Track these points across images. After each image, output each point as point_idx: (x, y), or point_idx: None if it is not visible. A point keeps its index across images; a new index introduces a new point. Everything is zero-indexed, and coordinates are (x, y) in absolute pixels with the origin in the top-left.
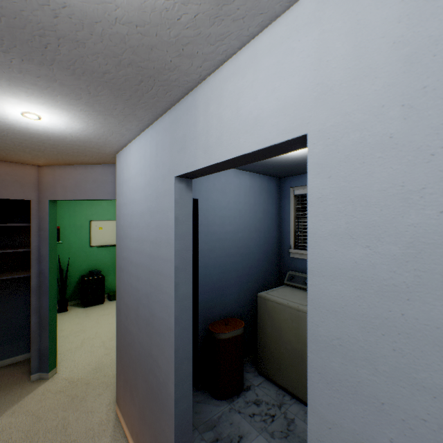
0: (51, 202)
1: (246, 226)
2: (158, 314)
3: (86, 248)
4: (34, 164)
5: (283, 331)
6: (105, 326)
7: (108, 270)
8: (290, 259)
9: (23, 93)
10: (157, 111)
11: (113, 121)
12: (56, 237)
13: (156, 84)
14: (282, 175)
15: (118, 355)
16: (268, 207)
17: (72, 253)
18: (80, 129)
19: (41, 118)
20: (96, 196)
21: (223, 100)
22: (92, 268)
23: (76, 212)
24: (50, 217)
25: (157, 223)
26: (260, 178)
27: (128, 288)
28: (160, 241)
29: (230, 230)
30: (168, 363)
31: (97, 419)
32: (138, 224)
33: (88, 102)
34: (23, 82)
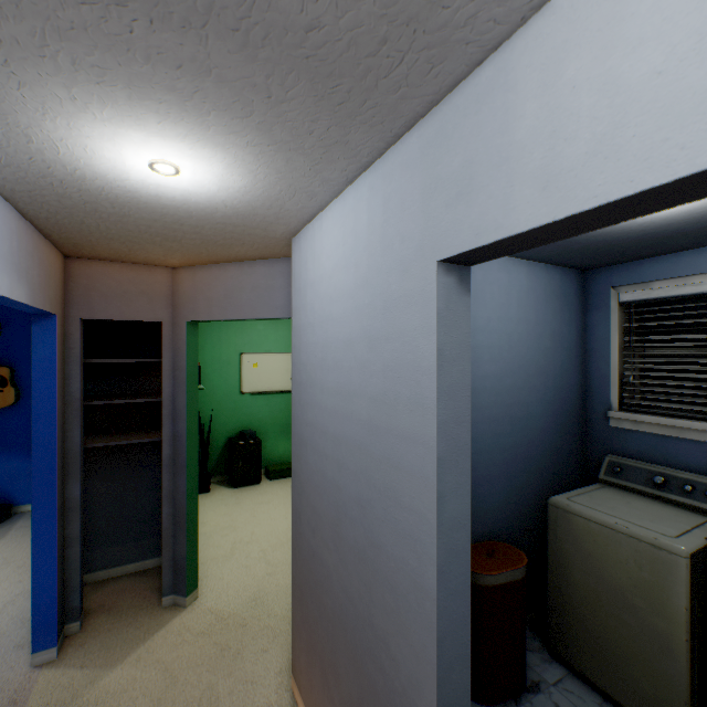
0: (190, 325)
1: (520, 365)
2: (390, 548)
3: (235, 395)
4: (166, 265)
5: (615, 583)
6: (264, 523)
7: (266, 430)
8: (609, 432)
9: (151, 116)
10: (393, 126)
11: (301, 164)
12: (197, 381)
13: (414, 43)
14: (593, 264)
15: (295, 592)
16: (561, 327)
17: (215, 403)
18: (241, 189)
19: (179, 172)
20: (257, 314)
21: (626, 27)
22: (243, 426)
23: (221, 340)
24: (189, 349)
25: (386, 362)
26: (546, 272)
27: (316, 480)
28: (395, 400)
29: (492, 372)
30: (417, 661)
31: (263, 700)
32: (338, 362)
33: (263, 122)
34: (152, 85)
